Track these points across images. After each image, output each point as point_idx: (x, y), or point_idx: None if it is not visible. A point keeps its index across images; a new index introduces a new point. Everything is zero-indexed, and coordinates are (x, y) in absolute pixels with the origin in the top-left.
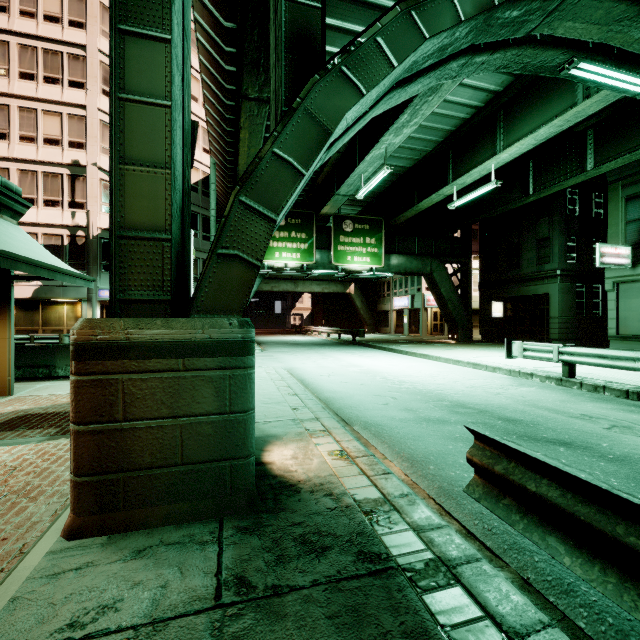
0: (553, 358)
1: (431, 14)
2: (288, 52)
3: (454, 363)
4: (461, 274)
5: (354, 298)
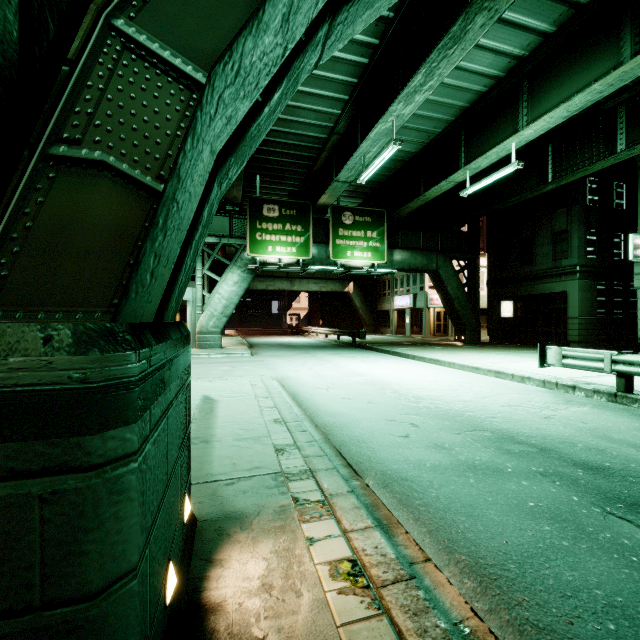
0: (604, 368)
1: None
2: None
3: (471, 370)
4: (468, 271)
5: (353, 297)
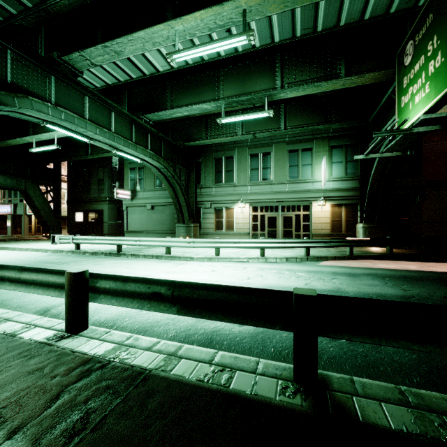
0: (71, 242)
1: None
2: None
3: (25, 250)
4: (53, 193)
5: None
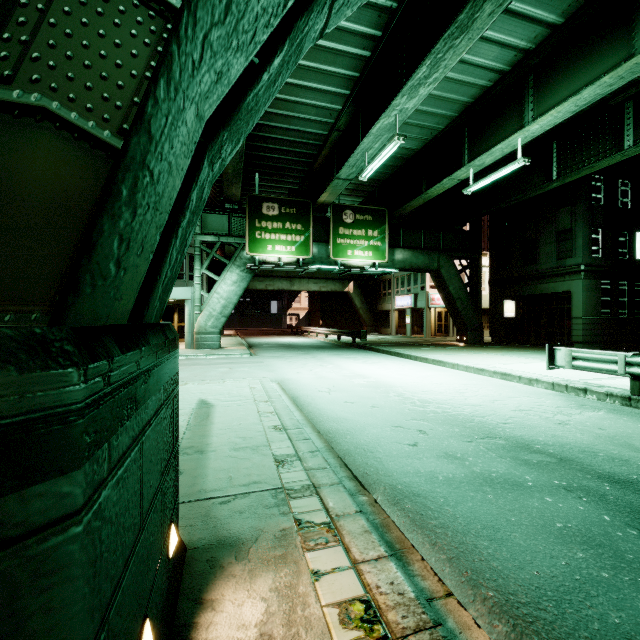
0: (617, 370)
1: None
2: None
3: (476, 372)
4: (470, 271)
5: (353, 297)
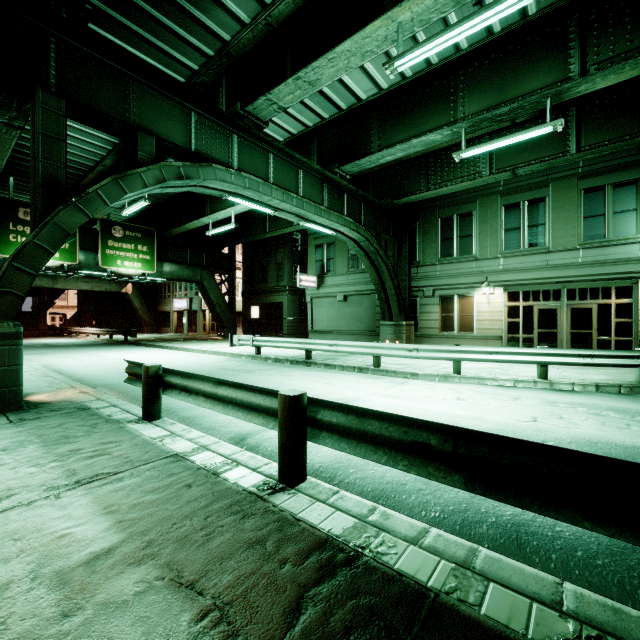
0: (251, 344)
1: (130, 182)
2: (44, 188)
3: (203, 353)
4: (228, 283)
5: (132, 298)
